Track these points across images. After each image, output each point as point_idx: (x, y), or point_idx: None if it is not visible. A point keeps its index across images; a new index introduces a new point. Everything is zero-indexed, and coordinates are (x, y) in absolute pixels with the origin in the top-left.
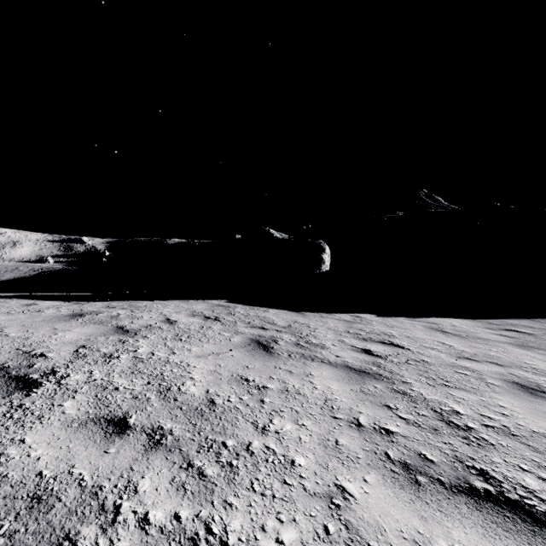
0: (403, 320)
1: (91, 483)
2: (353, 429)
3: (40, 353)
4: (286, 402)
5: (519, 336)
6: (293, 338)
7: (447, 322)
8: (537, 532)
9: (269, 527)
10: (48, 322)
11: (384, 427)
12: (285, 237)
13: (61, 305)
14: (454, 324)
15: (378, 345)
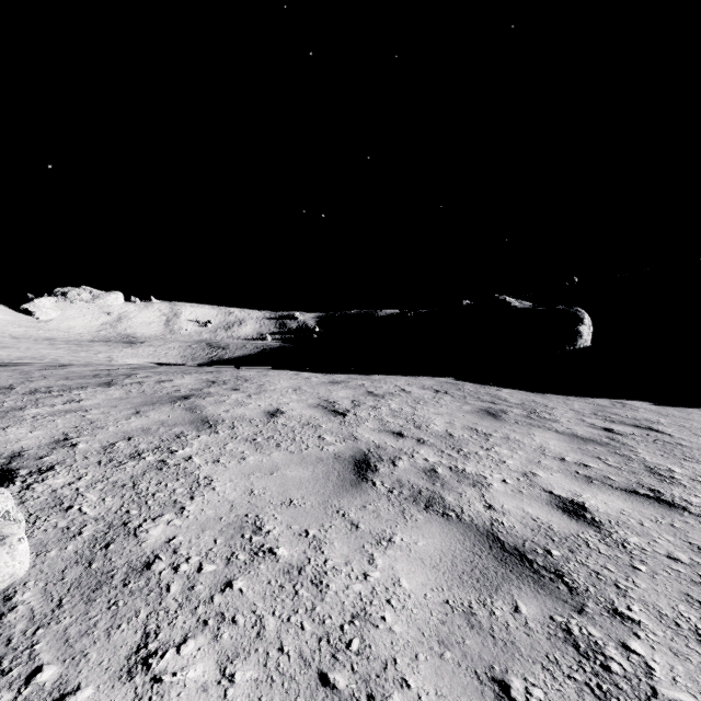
0: (694, 411)
1: (397, 447)
2: (556, 460)
3: (333, 401)
4: (506, 443)
5: None
6: (523, 412)
7: None
8: (665, 507)
9: (486, 472)
10: (321, 385)
11: (584, 464)
12: (526, 306)
13: (317, 376)
14: None
15: (627, 427)
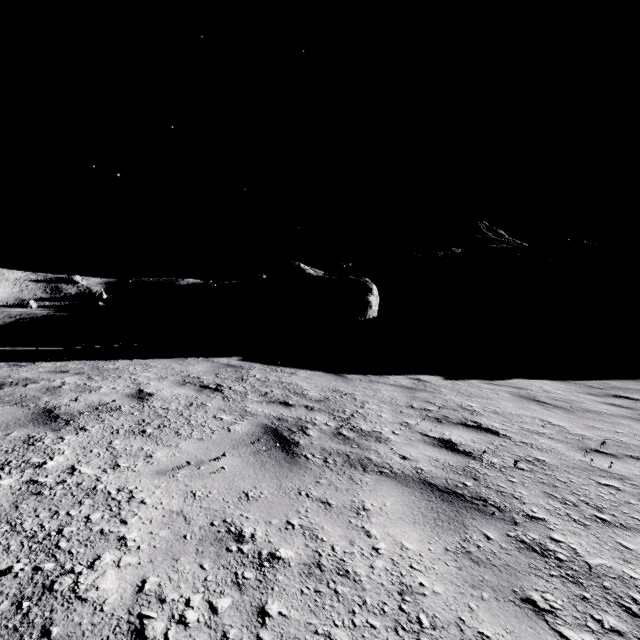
0: (479, 384)
1: None
2: None
3: None
4: (316, 611)
5: (637, 406)
6: (330, 421)
7: (536, 386)
8: None
9: None
10: None
11: None
12: (320, 274)
13: None
14: (546, 389)
15: (460, 430)
